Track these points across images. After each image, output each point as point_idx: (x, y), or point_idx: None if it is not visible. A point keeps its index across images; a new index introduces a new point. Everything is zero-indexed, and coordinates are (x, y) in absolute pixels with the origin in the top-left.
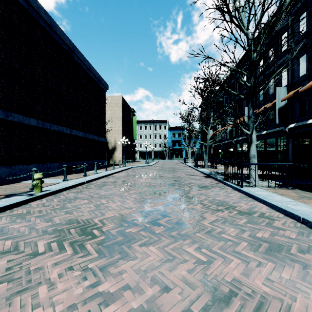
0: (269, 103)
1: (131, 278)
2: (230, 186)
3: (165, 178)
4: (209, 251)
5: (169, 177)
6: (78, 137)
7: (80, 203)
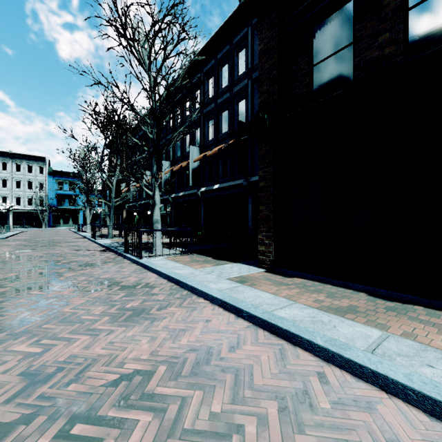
0: (185, 161)
1: None
2: (130, 260)
3: (27, 258)
4: (52, 339)
5: (36, 257)
6: None
7: None
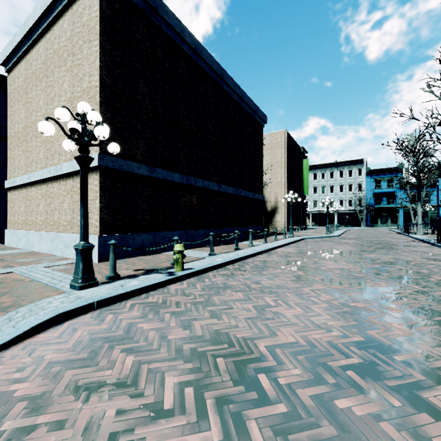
0: None
1: None
2: None
3: (378, 262)
4: None
5: (387, 262)
6: (227, 194)
7: (231, 298)
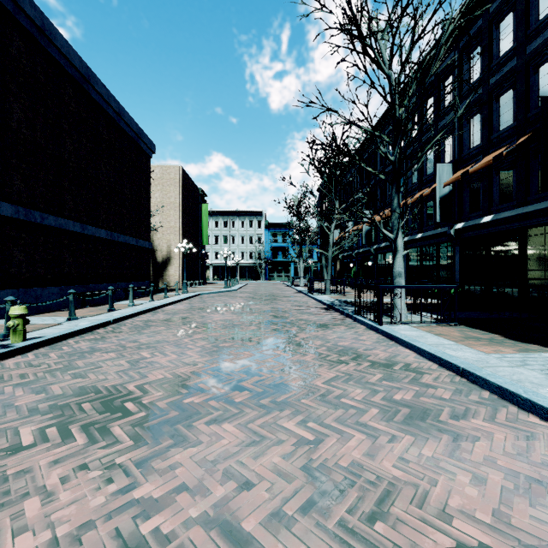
0: (426, 188)
1: (190, 474)
2: (364, 324)
3: (258, 312)
4: (319, 425)
5: (265, 311)
6: (97, 239)
7: (101, 359)
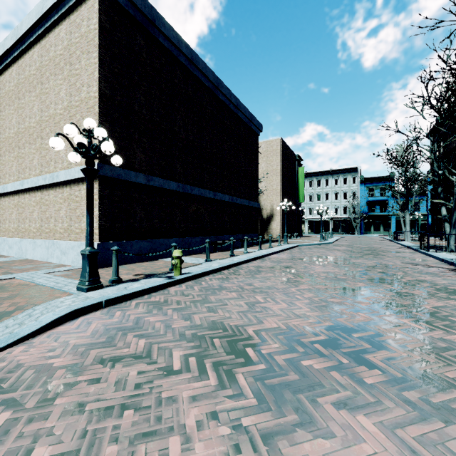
0: None
1: None
2: None
3: (362, 267)
4: None
5: (370, 266)
6: (223, 202)
7: (226, 297)
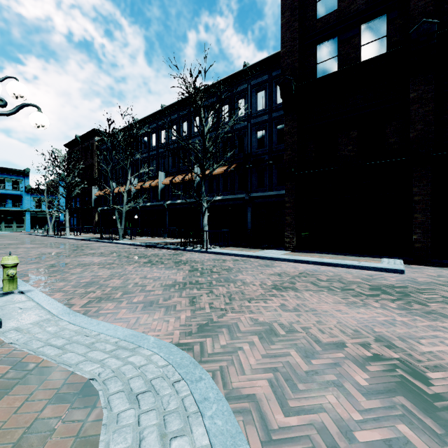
0: (184, 174)
1: (257, 281)
2: (194, 251)
3: (110, 254)
4: (256, 271)
5: (112, 253)
6: None
7: (119, 282)
